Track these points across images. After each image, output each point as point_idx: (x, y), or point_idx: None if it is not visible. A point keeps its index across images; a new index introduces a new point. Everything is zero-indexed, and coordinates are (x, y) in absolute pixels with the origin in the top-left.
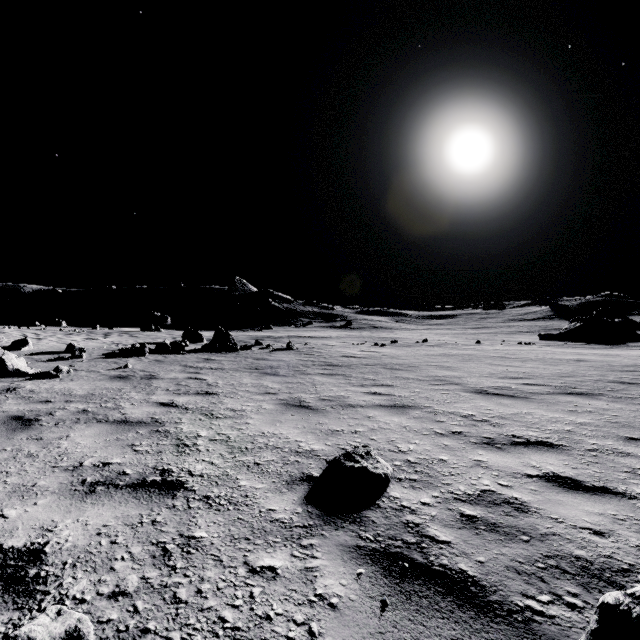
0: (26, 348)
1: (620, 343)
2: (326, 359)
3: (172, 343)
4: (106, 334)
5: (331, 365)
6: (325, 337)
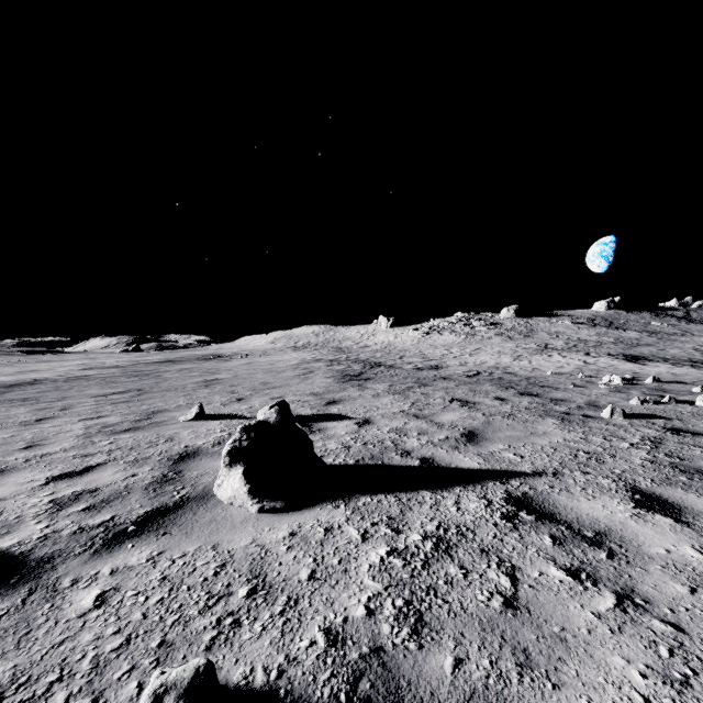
0: None
1: None
2: None
3: None
4: None
5: None
6: None
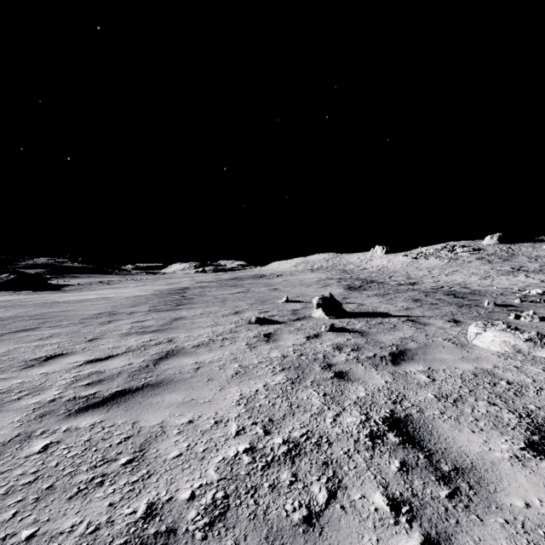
0: None
1: (57, 289)
2: None
3: None
4: None
5: None
6: None
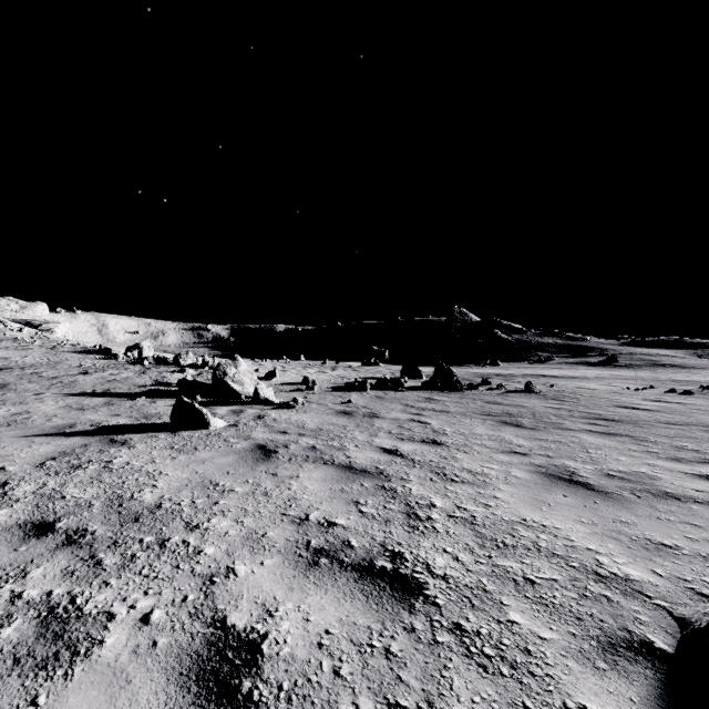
0: (275, 379)
1: None
2: (589, 409)
3: (391, 379)
4: (333, 368)
5: (601, 418)
6: (577, 377)
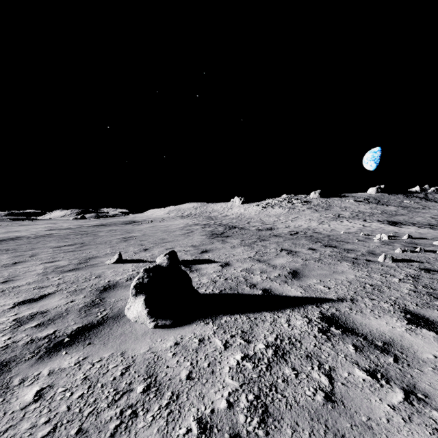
0: None
1: None
2: None
3: None
4: None
5: None
6: None
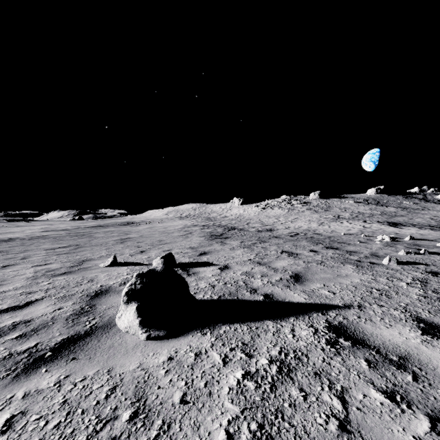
0: None
1: None
2: None
3: None
4: None
5: None
6: None
